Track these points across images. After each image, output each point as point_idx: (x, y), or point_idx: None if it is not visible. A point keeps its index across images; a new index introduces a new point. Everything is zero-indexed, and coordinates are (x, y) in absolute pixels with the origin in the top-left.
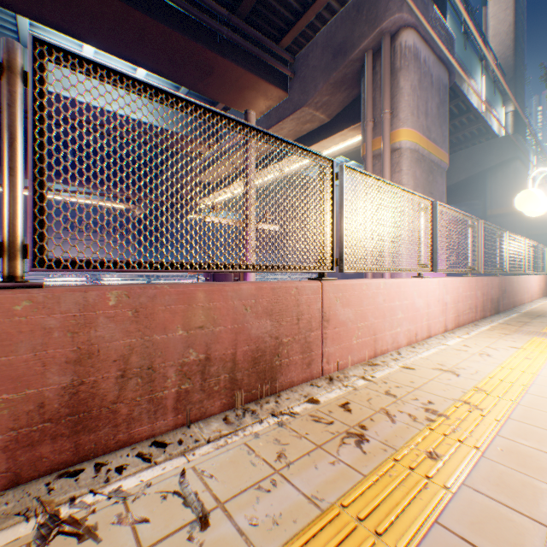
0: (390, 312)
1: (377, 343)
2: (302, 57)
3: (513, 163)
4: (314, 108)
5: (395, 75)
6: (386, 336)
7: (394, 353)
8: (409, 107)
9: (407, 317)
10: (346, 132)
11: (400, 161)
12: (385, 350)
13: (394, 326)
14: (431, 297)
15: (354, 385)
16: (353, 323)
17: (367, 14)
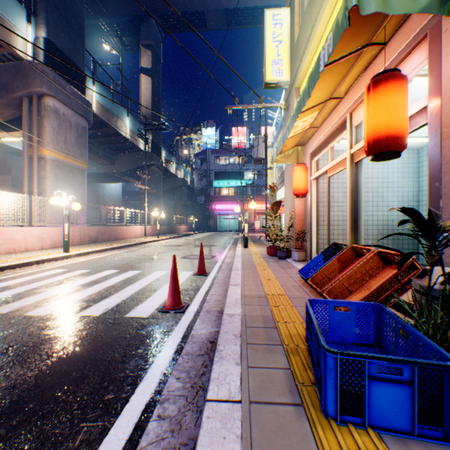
0: None
1: None
2: None
3: (152, 167)
4: None
5: (43, 118)
6: None
7: None
8: (52, 138)
9: (8, 243)
10: (20, 133)
11: (46, 165)
12: None
13: None
14: (30, 235)
15: None
16: None
17: (23, 77)
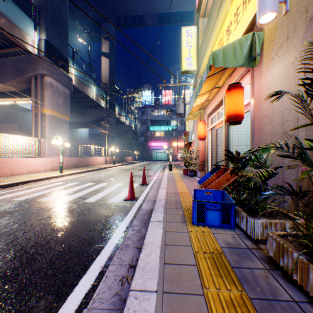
0: (20, 165)
1: (14, 172)
2: (3, 62)
3: (109, 118)
4: (10, 86)
5: (44, 90)
6: (18, 171)
7: (21, 175)
8: (49, 102)
9: (28, 167)
10: (28, 98)
11: (46, 119)
12: (18, 174)
13: (22, 169)
14: (39, 162)
15: (2, 178)
16: (5, 167)
17: (32, 65)
